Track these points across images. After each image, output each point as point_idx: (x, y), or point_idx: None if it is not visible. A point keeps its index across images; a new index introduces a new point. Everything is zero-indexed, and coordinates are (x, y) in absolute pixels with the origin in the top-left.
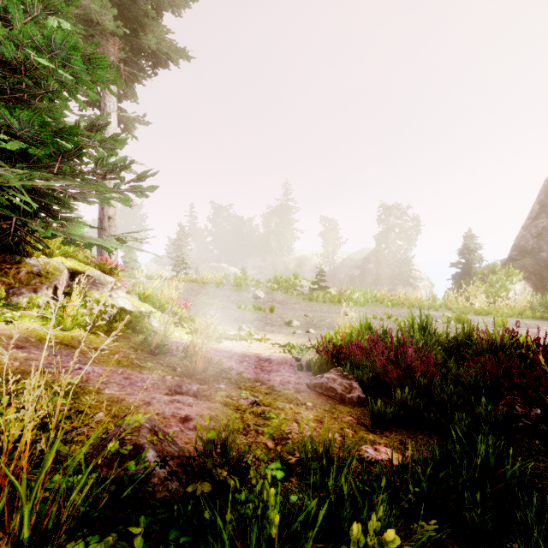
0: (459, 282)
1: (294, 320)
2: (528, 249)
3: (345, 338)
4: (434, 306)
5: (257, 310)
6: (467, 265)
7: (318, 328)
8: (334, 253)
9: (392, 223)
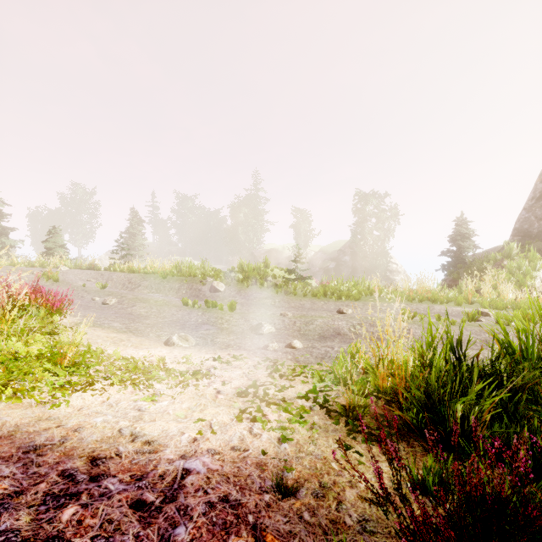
0: (456, 272)
1: (266, 323)
2: (533, 233)
3: (403, 382)
4: (456, 298)
5: (211, 307)
6: (459, 254)
7: (305, 336)
8: (306, 246)
9: (369, 212)
